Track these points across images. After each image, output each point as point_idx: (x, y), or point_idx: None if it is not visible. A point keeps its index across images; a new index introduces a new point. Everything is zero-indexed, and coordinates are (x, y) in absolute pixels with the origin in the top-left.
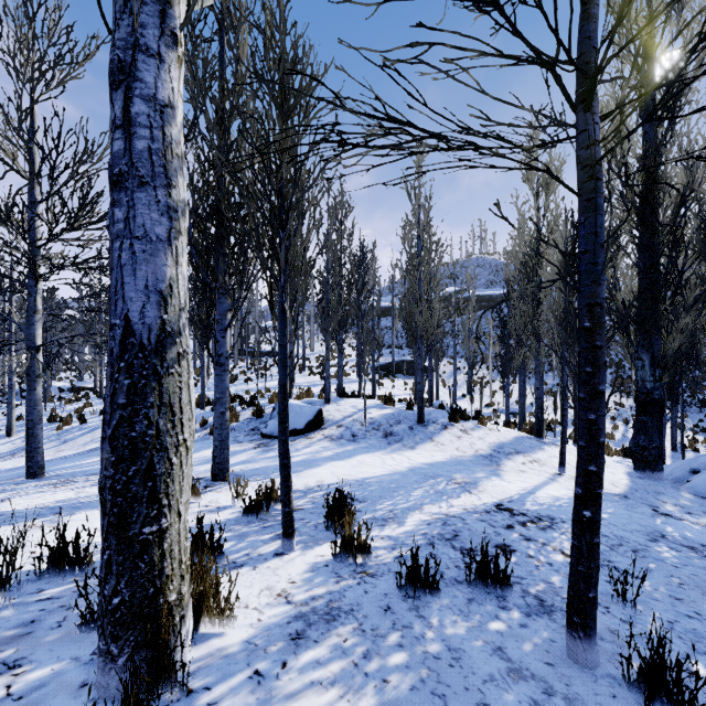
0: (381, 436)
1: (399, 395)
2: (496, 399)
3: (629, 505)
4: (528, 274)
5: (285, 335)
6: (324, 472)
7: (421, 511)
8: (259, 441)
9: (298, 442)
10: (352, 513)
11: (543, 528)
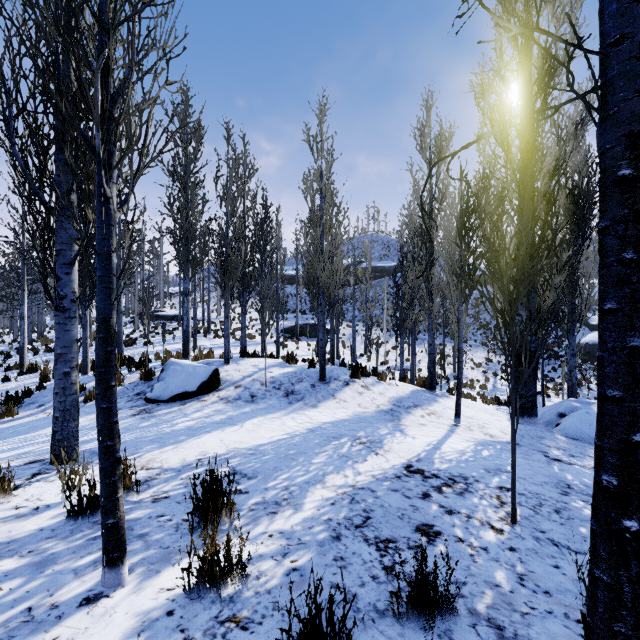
0: (282, 395)
1: (303, 356)
2: (390, 358)
3: (524, 453)
4: (423, 236)
5: (107, 239)
6: (212, 441)
7: (324, 484)
8: (142, 407)
9: (188, 406)
10: (230, 504)
11: (461, 493)
